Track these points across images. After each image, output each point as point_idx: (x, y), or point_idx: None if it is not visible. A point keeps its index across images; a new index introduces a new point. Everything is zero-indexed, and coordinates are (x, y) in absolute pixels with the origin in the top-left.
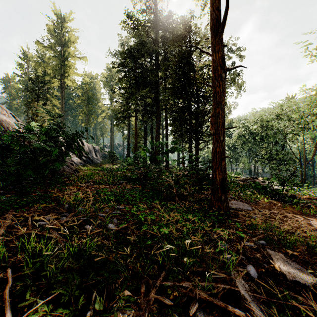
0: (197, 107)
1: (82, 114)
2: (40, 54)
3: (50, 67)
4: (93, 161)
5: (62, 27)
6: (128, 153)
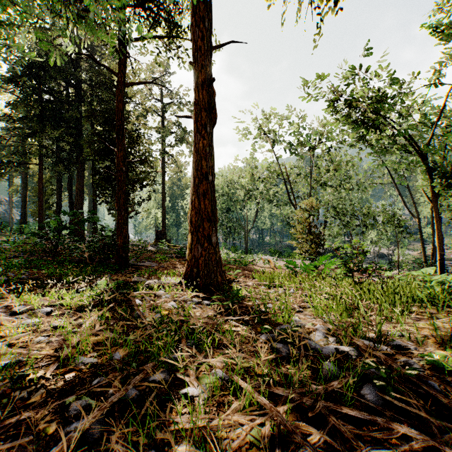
0: (127, 172)
1: None
2: None
3: None
4: None
5: None
6: (24, 217)
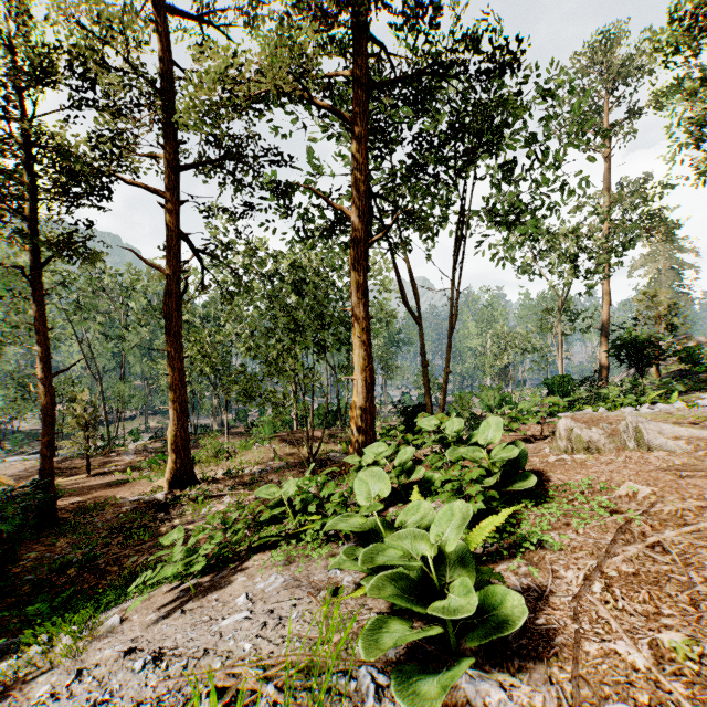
0: None
1: None
2: None
3: None
4: None
5: None
6: None
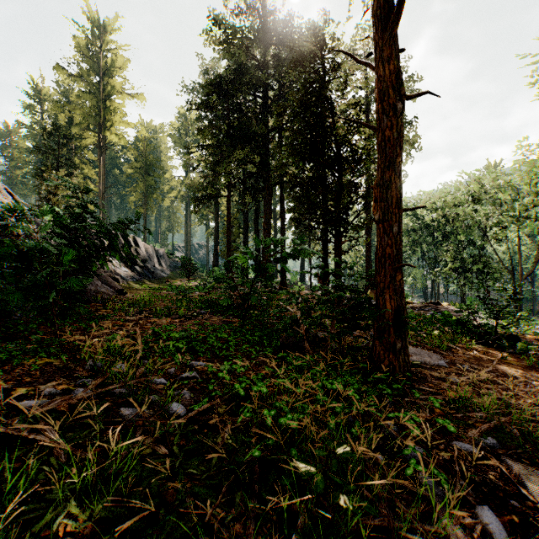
0: (339, 178)
1: (136, 193)
2: (63, 89)
3: (80, 111)
4: (154, 274)
5: (100, 43)
6: (216, 260)
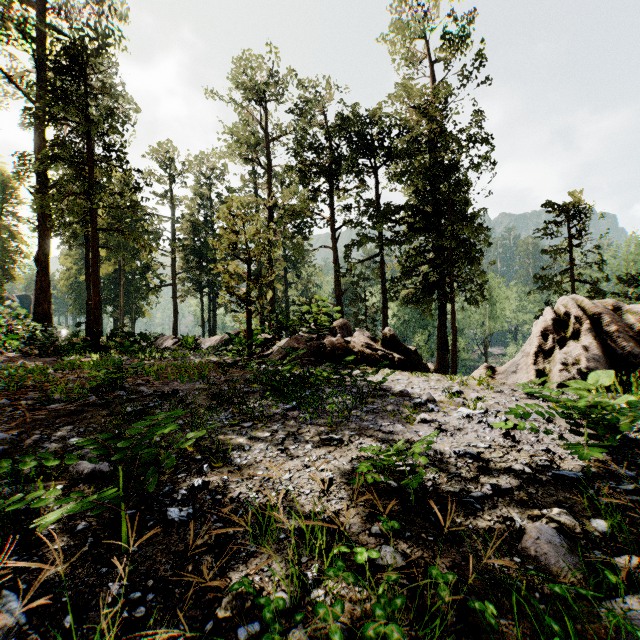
0: None
1: None
2: None
3: None
4: None
5: None
6: None
